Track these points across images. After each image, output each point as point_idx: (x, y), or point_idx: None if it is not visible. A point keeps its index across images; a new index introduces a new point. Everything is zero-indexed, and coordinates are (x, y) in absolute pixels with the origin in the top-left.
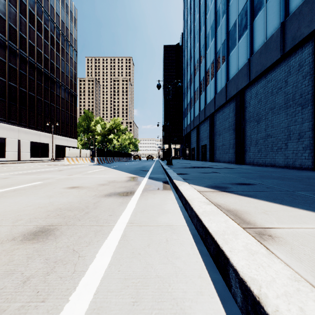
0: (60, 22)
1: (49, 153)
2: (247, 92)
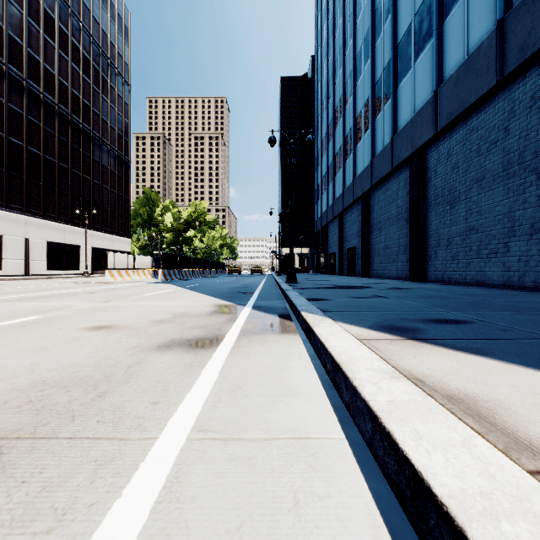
0: (101, 34)
1: (82, 263)
2: (432, 152)
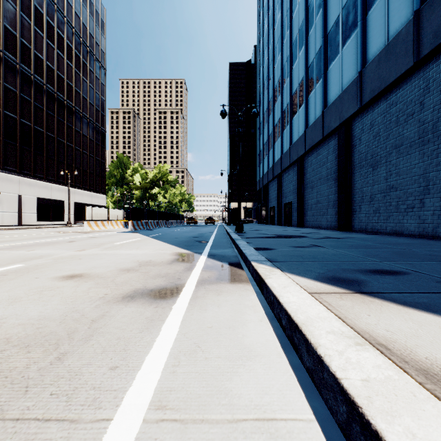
0: (81, 26)
1: (65, 215)
2: (357, 123)
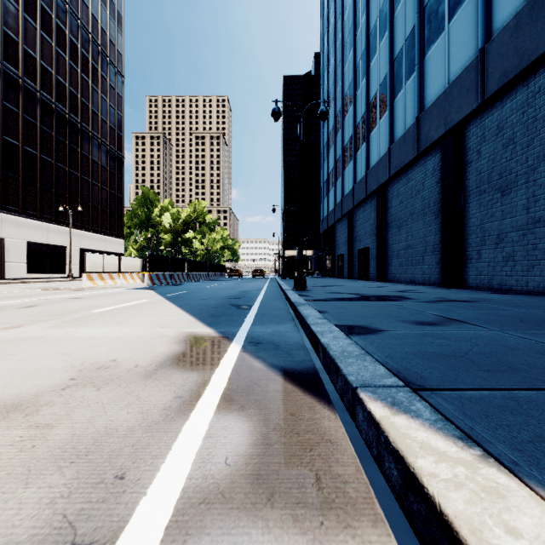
0: (90, 18)
1: (68, 265)
2: (473, 129)
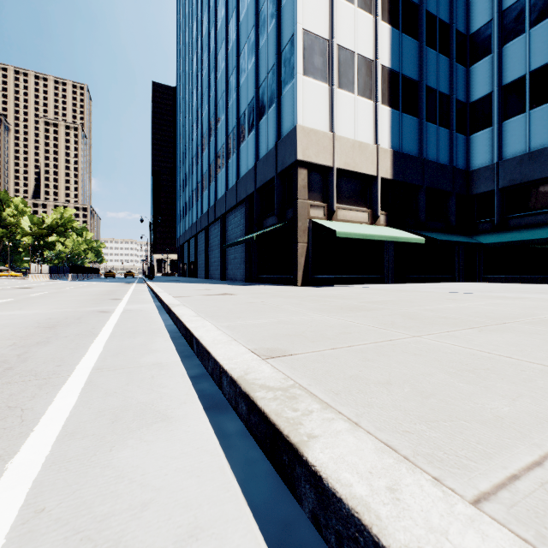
0: None
1: None
2: (210, 229)
